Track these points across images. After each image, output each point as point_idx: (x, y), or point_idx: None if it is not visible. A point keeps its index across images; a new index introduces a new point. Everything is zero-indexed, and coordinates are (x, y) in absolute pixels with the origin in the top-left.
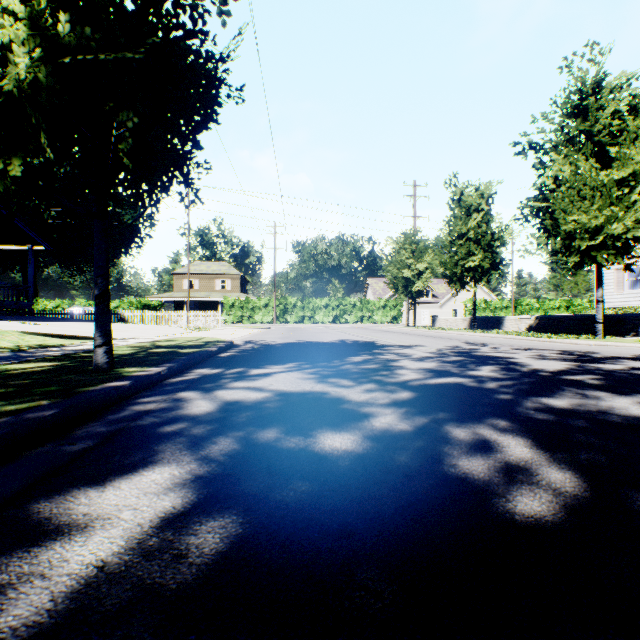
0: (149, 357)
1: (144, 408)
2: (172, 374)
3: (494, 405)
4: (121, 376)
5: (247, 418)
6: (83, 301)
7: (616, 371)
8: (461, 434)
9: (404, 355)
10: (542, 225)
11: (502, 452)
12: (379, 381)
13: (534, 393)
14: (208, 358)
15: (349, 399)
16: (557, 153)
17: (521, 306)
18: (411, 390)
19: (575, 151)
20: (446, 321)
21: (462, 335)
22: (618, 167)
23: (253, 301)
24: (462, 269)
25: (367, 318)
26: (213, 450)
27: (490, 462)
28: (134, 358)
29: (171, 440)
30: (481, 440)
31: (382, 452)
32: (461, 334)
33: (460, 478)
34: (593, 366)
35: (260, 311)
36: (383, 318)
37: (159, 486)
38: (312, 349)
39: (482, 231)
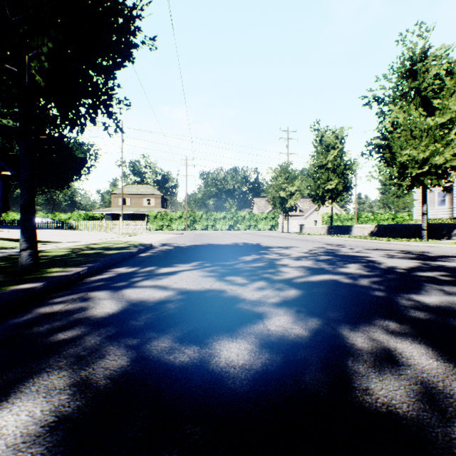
0: (77, 258)
1: (49, 310)
2: (92, 273)
3: (374, 303)
4: (39, 277)
5: (146, 321)
6: (43, 214)
7: (455, 268)
8: (358, 340)
9: (284, 255)
10: (382, 158)
11: (410, 366)
12: (268, 278)
13: (403, 290)
14: (128, 258)
15: (244, 298)
16: (394, 104)
17: (361, 218)
18: (297, 287)
19: (407, 103)
20: (310, 228)
21: (323, 239)
22: (439, 114)
23: (171, 214)
24: (323, 190)
25: (253, 226)
26: (97, 369)
27: (405, 383)
28: (63, 259)
29: (56, 354)
30: (381, 348)
31: (283, 369)
32: (322, 238)
33: (382, 414)
34: (434, 263)
35: (176, 221)
36: (265, 226)
37: (2, 441)
38: (213, 250)
39: (337, 163)
